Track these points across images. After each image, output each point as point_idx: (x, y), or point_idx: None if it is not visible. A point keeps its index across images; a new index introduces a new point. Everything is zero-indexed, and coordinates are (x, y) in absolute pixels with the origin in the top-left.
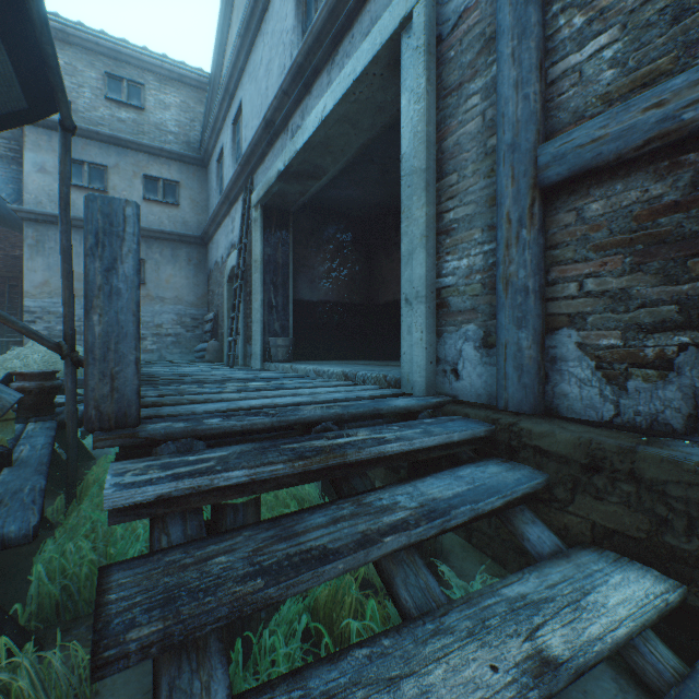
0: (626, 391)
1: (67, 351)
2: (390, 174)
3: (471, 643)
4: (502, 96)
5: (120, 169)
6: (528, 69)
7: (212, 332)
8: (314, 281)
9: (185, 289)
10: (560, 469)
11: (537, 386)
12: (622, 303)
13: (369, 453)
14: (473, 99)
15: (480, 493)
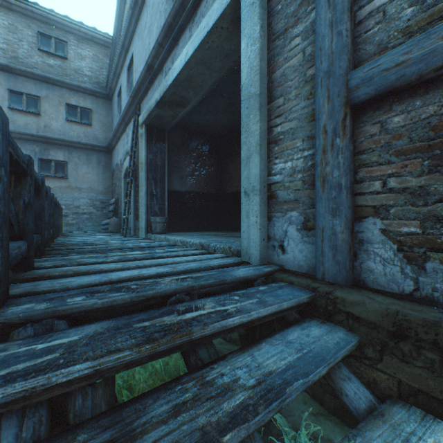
0: (424, 270)
1: None
2: (234, 105)
3: None
4: (320, 34)
5: (49, 99)
6: (341, 11)
7: (114, 211)
8: (182, 177)
9: (96, 182)
10: (370, 332)
11: (349, 262)
12: (420, 198)
13: (213, 328)
14: (296, 40)
15: (308, 362)
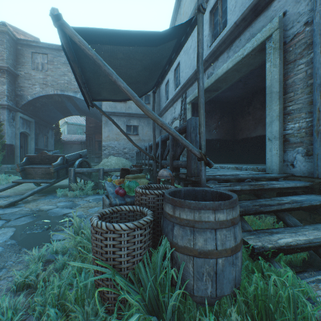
0: None
1: (154, 158)
2: (247, 84)
3: (314, 230)
4: (316, 67)
5: None
6: None
7: None
8: (210, 131)
9: (152, 136)
10: None
11: None
12: None
13: (270, 186)
14: (301, 66)
15: (310, 200)
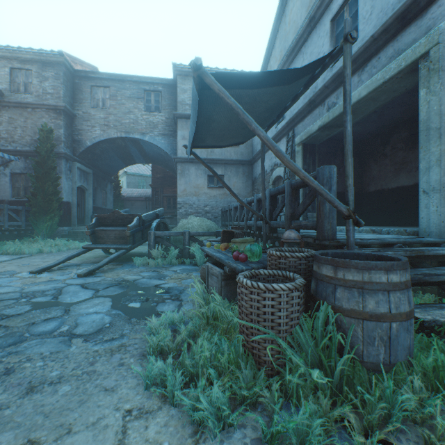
0: None
1: (264, 217)
2: (384, 116)
3: None
4: None
5: None
6: None
7: None
8: None
9: (241, 189)
10: None
11: None
12: None
13: (432, 253)
14: None
15: None
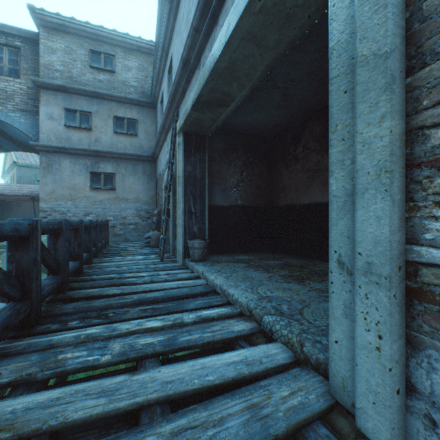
0: None
1: None
2: (291, 97)
3: None
4: None
5: (99, 114)
6: None
7: (156, 223)
8: (226, 189)
9: (141, 192)
10: None
11: None
12: None
13: None
14: None
15: None
